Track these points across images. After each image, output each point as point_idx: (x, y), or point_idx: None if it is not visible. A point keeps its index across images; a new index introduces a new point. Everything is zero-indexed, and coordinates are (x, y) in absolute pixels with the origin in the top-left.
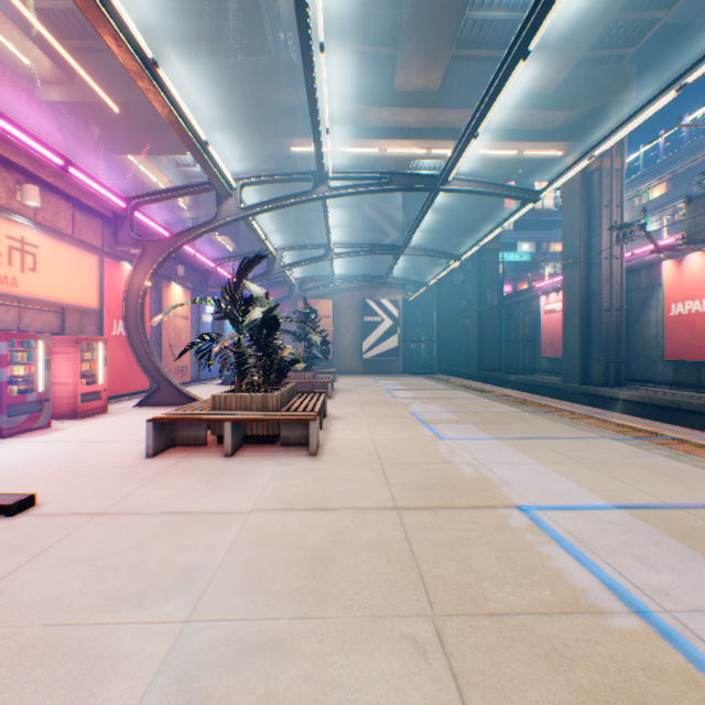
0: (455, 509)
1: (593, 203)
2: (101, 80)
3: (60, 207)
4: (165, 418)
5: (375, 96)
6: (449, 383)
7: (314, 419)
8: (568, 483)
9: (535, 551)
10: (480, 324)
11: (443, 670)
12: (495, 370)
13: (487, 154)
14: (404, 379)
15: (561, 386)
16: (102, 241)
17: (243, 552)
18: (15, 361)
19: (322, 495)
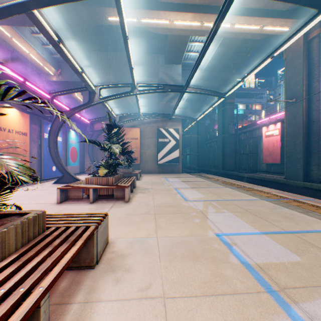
0: None
1: (313, 59)
2: None
3: None
4: None
5: None
6: (216, 181)
7: None
8: None
9: None
10: (223, 144)
11: None
12: (231, 170)
13: (240, 29)
14: (184, 177)
15: (286, 182)
16: None
17: None
18: None
19: None
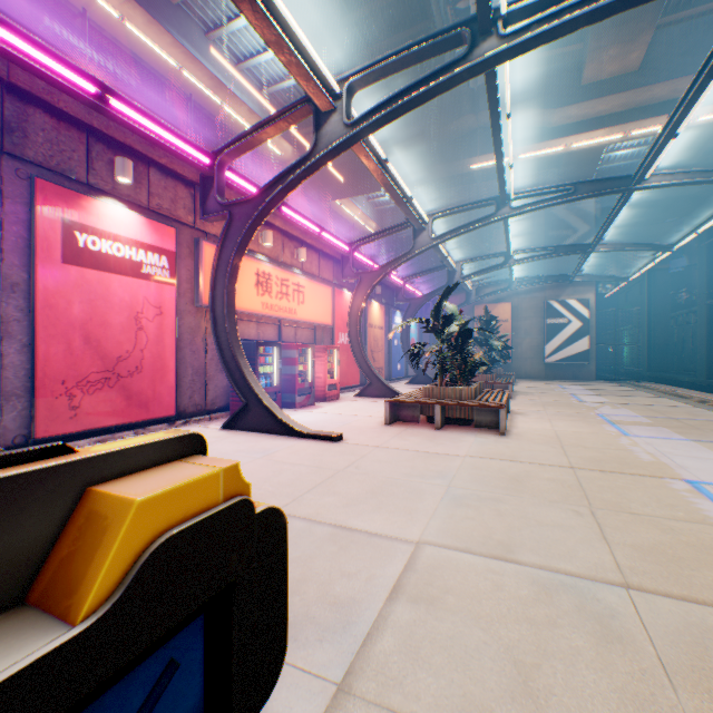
0: (622, 474)
1: None
2: None
3: (312, 258)
4: (395, 400)
5: (558, 97)
6: (655, 391)
7: (502, 407)
8: None
9: (684, 499)
10: (711, 321)
11: (590, 520)
12: None
13: (712, 118)
14: (595, 385)
15: None
16: (332, 276)
17: (467, 470)
18: (299, 362)
19: (512, 455)
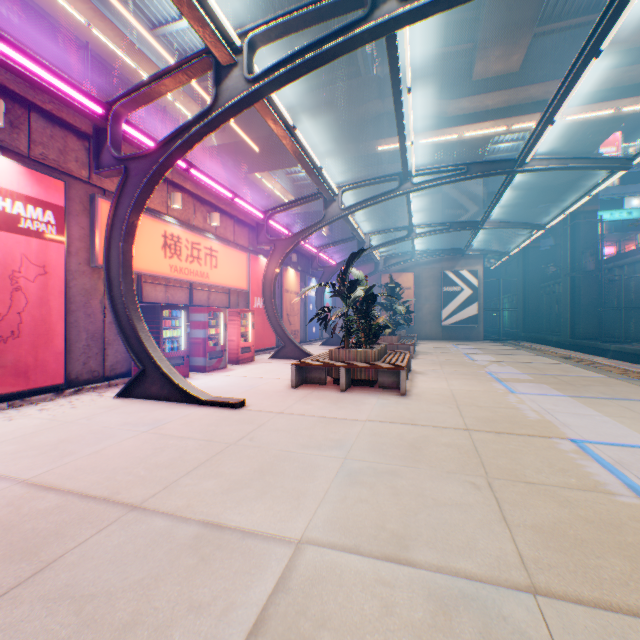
0: (514, 435)
1: None
2: (241, 125)
3: (227, 224)
4: (302, 363)
5: (453, 90)
6: (532, 350)
7: (403, 368)
8: (628, 430)
9: (574, 462)
10: (572, 290)
11: (489, 495)
12: (590, 339)
13: (576, 119)
14: (483, 345)
15: None
16: (248, 243)
17: (366, 437)
18: (210, 325)
19: (411, 417)
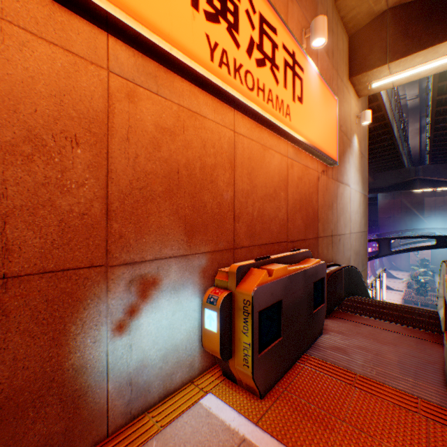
0: None
1: None
2: None
3: None
4: (405, 298)
5: None
6: None
7: None
8: None
9: None
10: None
11: None
12: None
13: None
14: None
15: None
16: None
17: None
18: None
19: None
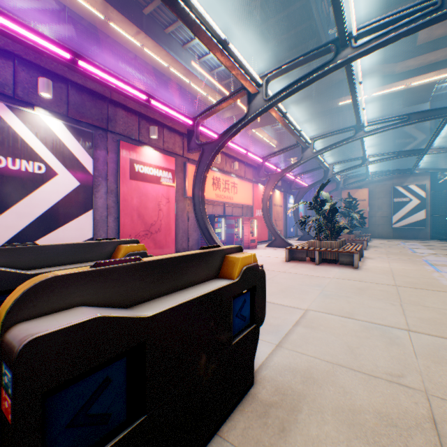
0: (426, 290)
1: None
2: (244, 102)
3: (241, 167)
4: (291, 248)
5: (399, 55)
6: None
7: (356, 252)
8: None
9: None
10: None
11: (398, 307)
12: None
13: None
14: (428, 243)
15: None
16: (252, 177)
17: (332, 284)
18: (235, 226)
19: (360, 278)
